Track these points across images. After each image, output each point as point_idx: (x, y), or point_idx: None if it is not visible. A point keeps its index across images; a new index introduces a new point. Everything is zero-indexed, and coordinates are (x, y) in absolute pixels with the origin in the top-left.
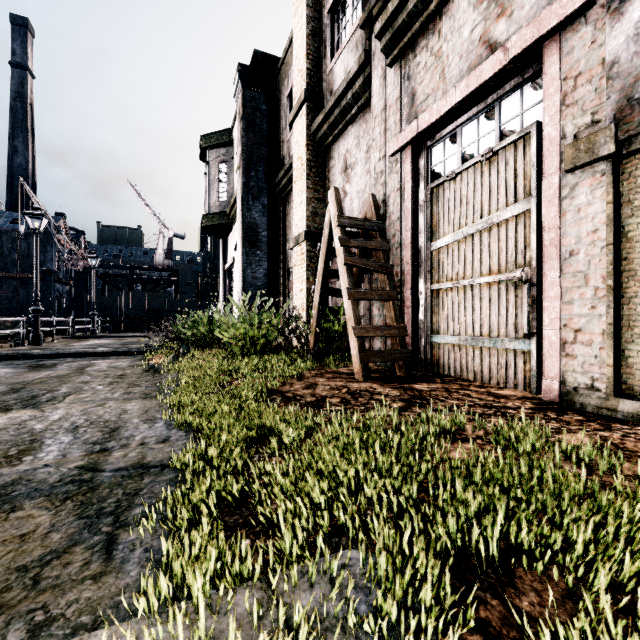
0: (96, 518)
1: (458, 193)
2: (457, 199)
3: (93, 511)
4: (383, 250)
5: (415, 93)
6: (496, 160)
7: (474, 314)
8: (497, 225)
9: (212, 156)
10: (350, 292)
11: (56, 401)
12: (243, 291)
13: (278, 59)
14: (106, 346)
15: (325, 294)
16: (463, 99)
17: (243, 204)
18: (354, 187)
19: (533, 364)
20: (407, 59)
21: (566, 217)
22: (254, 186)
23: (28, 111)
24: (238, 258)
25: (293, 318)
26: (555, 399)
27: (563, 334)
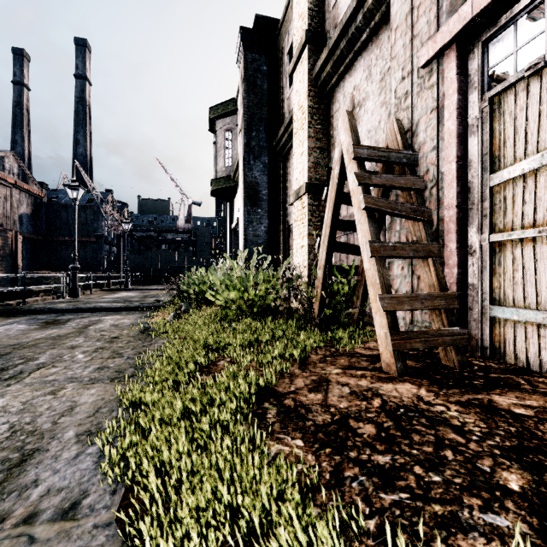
0: None
1: None
2: (546, 101)
3: None
4: (415, 189)
5: None
6: None
7: None
8: None
9: (219, 125)
10: (373, 246)
11: (15, 380)
12: (244, 249)
13: (278, 21)
14: (128, 299)
15: (333, 250)
16: None
17: (244, 164)
18: (364, 126)
19: None
20: None
21: None
22: (255, 146)
23: (87, 111)
24: (240, 217)
25: (293, 278)
26: None
27: None
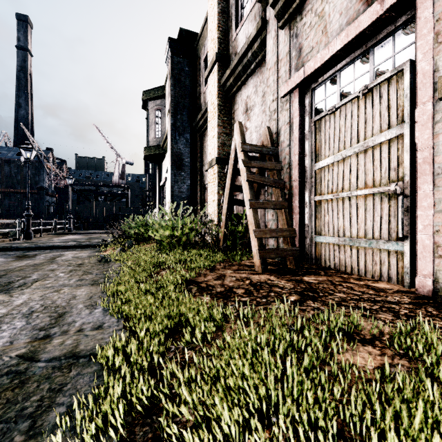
0: (14, 422)
1: (337, 124)
2: (336, 128)
3: (14, 412)
4: (276, 170)
5: (302, 47)
6: (371, 95)
7: (351, 220)
8: (372, 148)
9: (151, 106)
10: (251, 202)
11: (25, 287)
12: (172, 201)
13: (197, 34)
14: (76, 240)
15: (231, 204)
16: (343, 47)
17: (172, 139)
18: (253, 123)
19: (406, 262)
20: (295, 21)
21: (439, 138)
22: (180, 126)
23: (28, 79)
24: (168, 178)
25: (207, 222)
26: (428, 294)
27: (436, 238)
